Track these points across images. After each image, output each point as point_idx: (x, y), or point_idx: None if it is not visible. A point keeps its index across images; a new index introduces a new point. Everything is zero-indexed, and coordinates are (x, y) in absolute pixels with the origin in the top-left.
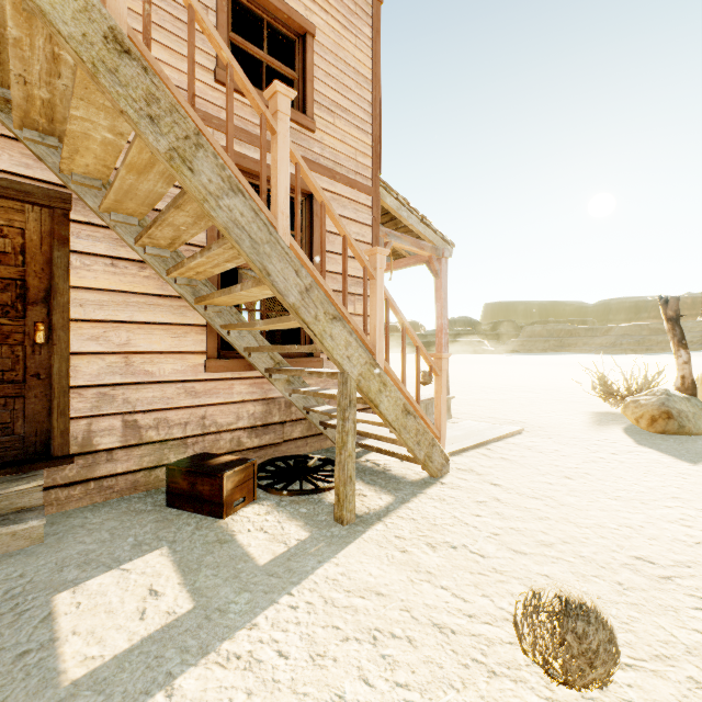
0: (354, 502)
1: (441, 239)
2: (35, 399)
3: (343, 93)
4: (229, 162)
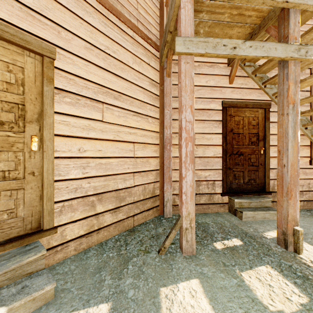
0: None
1: None
2: (260, 172)
3: None
4: None
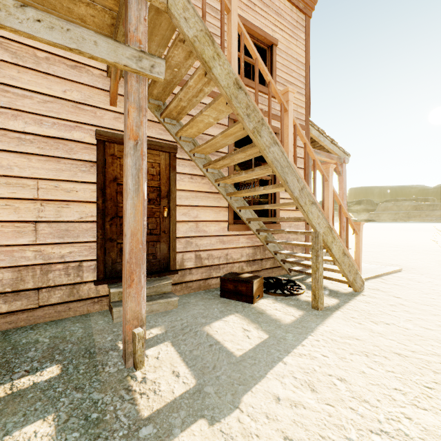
0: (323, 299)
1: (342, 152)
2: (163, 243)
3: (290, 74)
4: (270, 129)
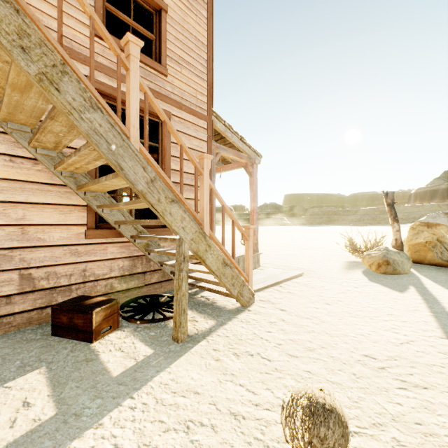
0: (187, 327)
1: (253, 152)
2: None
3: (187, 52)
4: (91, 87)
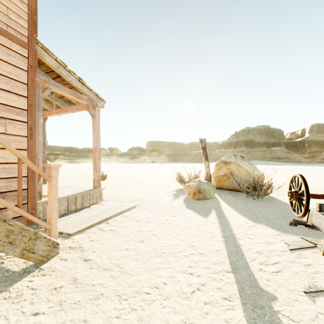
0: None
1: (96, 96)
2: None
3: None
4: None
